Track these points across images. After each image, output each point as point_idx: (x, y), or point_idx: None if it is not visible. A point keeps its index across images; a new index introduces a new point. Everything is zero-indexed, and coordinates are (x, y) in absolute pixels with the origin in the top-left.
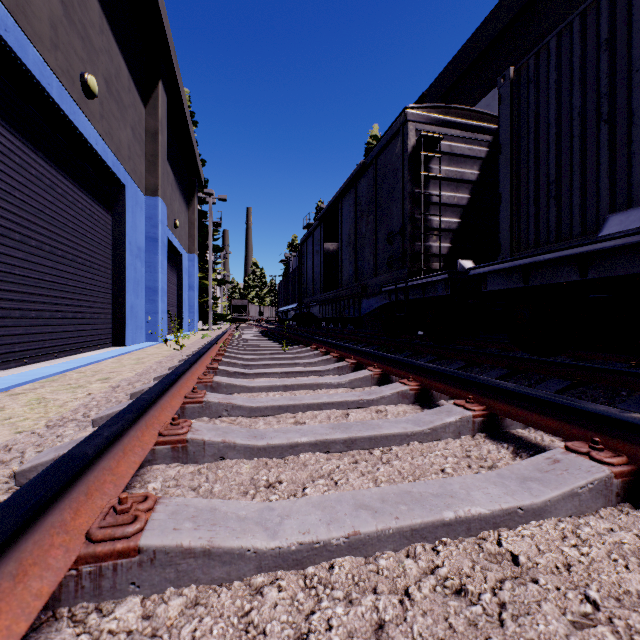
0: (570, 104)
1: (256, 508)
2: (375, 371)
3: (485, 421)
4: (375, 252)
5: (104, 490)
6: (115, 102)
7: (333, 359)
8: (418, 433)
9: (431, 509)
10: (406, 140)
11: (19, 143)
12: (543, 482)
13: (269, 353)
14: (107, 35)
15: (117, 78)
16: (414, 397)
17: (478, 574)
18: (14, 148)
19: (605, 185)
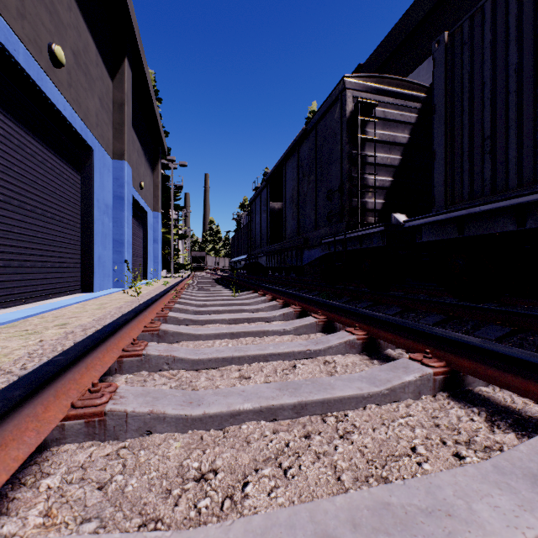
0: (506, 62)
1: None
2: (320, 318)
3: (446, 379)
4: (316, 208)
5: None
6: (83, 74)
7: (278, 305)
8: (375, 394)
9: None
10: (344, 106)
11: None
12: None
13: (220, 299)
14: (75, 12)
15: (85, 52)
16: (361, 346)
17: None
18: None
19: None
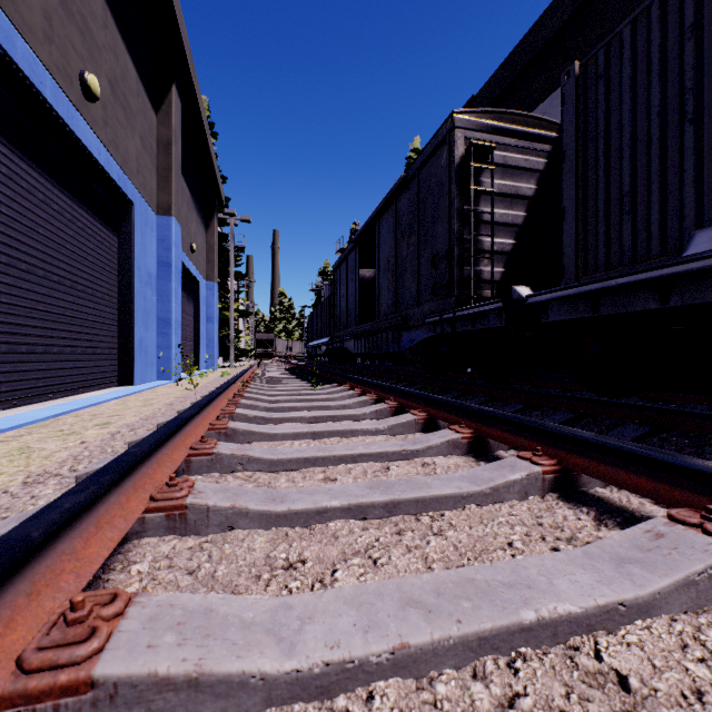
0: (647, 102)
1: (268, 606)
2: (419, 415)
3: (557, 478)
4: (418, 278)
5: (59, 584)
6: (121, 107)
7: (370, 400)
8: (476, 494)
9: (504, 607)
10: (453, 149)
11: (6, 150)
12: (647, 565)
13: (296, 393)
14: (112, 30)
15: (123, 80)
16: (467, 447)
17: (576, 708)
18: (0, 156)
19: (690, 196)
